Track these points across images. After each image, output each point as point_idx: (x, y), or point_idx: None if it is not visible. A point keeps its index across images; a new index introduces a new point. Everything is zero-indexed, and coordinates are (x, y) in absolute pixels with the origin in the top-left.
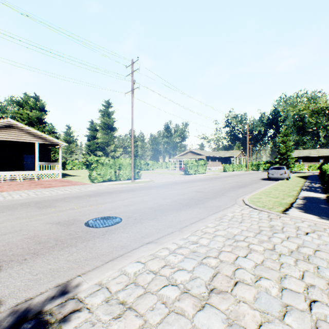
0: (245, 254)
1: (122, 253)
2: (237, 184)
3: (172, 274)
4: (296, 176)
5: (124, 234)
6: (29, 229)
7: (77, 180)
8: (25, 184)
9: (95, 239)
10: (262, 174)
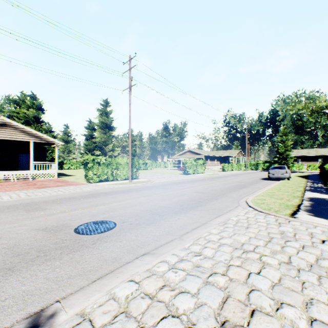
0: (258, 269)
1: (113, 268)
2: (238, 184)
3: (172, 299)
4: (297, 176)
5: (117, 242)
6: (10, 237)
7: (73, 180)
8: (19, 185)
9: (84, 250)
10: (262, 173)
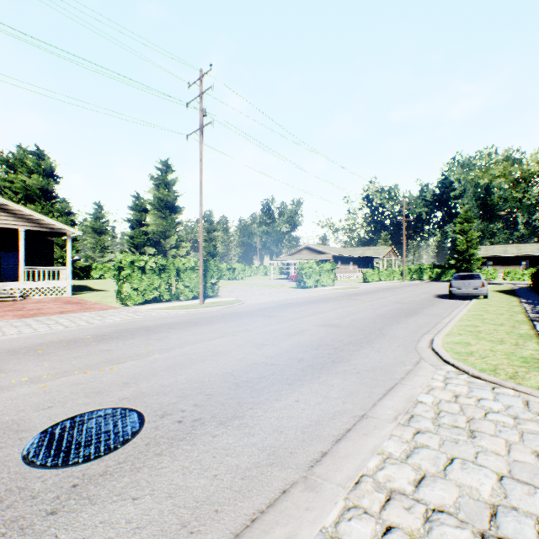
0: None
1: None
2: (400, 308)
3: None
4: (495, 291)
5: (123, 505)
6: None
7: (98, 299)
8: None
9: None
10: (432, 286)
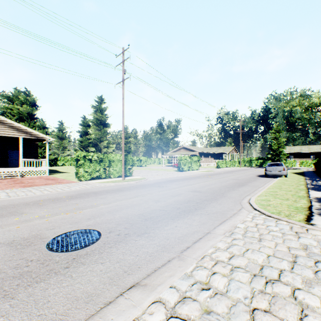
0: (298, 318)
1: (84, 317)
2: (235, 182)
3: None
4: (292, 173)
5: (97, 265)
6: None
7: (64, 177)
8: (5, 183)
9: (51, 279)
10: (256, 170)
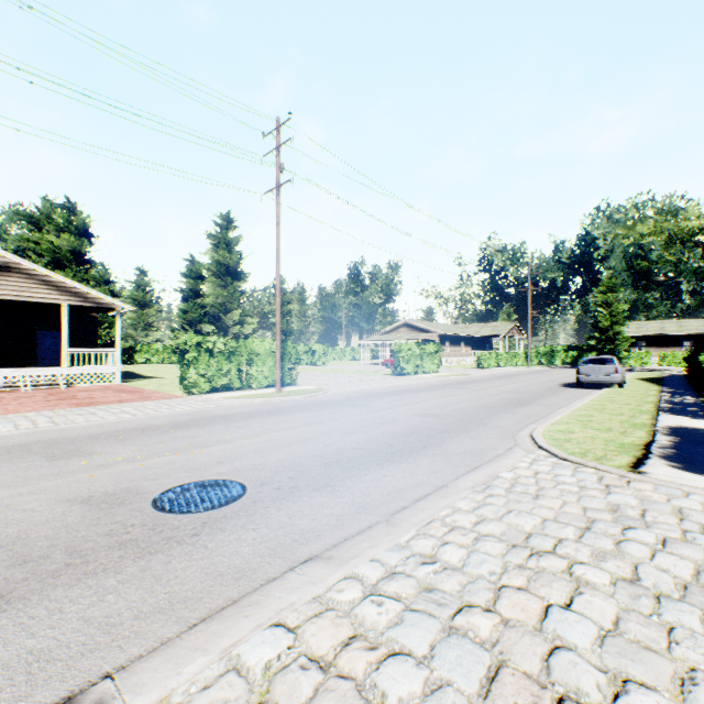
0: (568, 597)
1: (237, 595)
2: (512, 398)
3: (373, 671)
4: (638, 378)
5: (247, 532)
6: (10, 518)
7: (155, 387)
8: (36, 398)
9: (173, 549)
10: (563, 373)
